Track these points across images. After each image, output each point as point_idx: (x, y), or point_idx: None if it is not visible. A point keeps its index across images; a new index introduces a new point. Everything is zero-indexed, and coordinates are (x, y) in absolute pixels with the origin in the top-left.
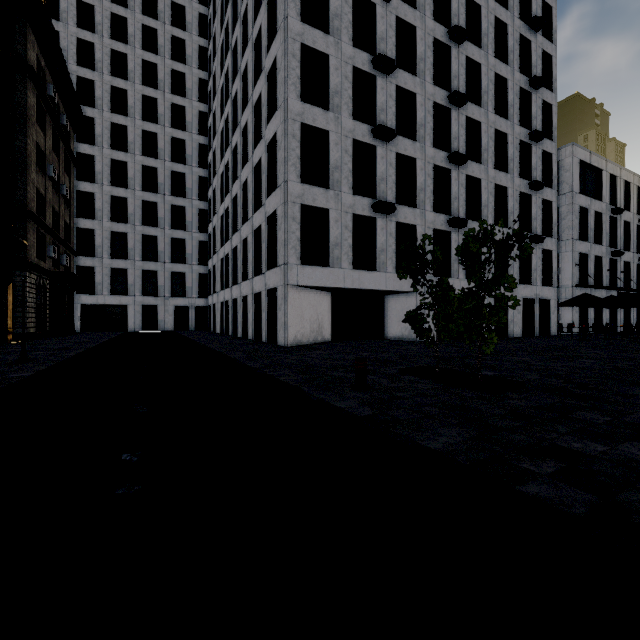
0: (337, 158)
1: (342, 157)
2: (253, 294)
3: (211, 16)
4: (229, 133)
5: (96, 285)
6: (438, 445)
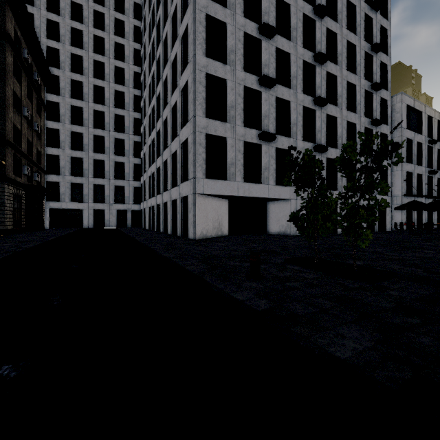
0: (232, 100)
1: (236, 99)
2: (171, 201)
3: (142, 3)
4: (154, 85)
5: (60, 195)
6: (347, 353)
